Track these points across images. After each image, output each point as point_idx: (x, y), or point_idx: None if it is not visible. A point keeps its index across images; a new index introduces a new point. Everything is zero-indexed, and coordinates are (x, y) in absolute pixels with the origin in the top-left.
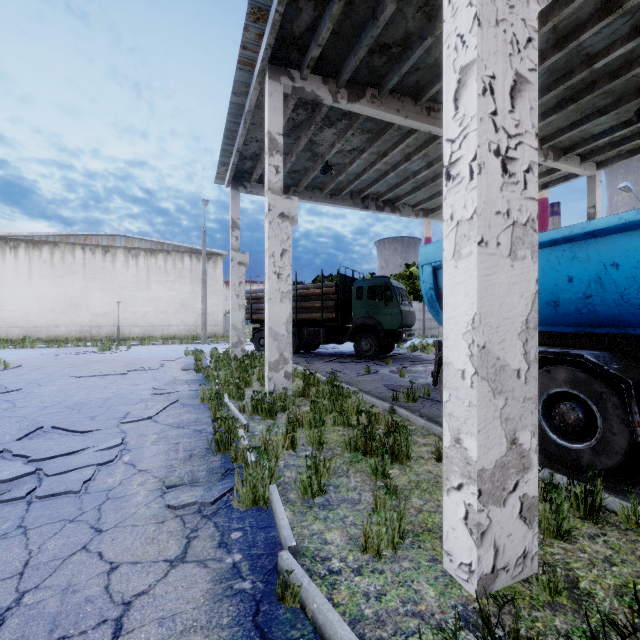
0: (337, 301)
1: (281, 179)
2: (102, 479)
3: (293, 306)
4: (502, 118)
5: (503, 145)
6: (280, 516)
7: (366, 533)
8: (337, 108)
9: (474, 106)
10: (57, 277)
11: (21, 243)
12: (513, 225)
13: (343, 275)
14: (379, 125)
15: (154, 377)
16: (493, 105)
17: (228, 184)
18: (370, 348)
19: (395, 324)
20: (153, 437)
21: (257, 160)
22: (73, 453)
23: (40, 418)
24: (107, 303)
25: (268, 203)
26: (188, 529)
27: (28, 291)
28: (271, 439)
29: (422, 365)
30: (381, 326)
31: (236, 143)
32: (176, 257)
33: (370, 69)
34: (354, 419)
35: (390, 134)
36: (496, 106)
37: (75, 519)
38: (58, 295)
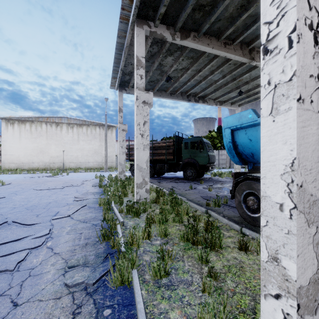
0: (174, 150)
1: (143, 82)
2: (30, 260)
3: (151, 152)
4: None
5: (315, 21)
6: (138, 299)
7: None
8: (174, 44)
9: None
10: (33, 138)
11: (15, 121)
12: None
13: (177, 136)
14: (197, 54)
15: (77, 190)
16: None
17: (117, 88)
18: (191, 175)
19: (205, 162)
20: (68, 229)
21: (132, 75)
22: (19, 239)
23: (9, 215)
24: (58, 151)
25: (136, 95)
26: (75, 305)
27: (19, 145)
28: (135, 234)
29: (220, 184)
30: (197, 163)
31: (120, 65)
32: (92, 128)
33: (193, 20)
34: (185, 218)
35: (203, 59)
36: None
37: (3, 293)
38: (34, 147)
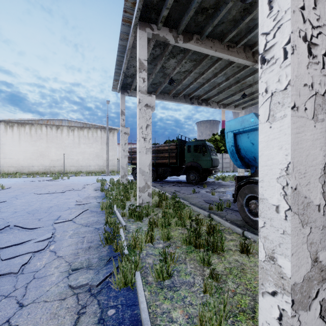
0: (177, 153)
1: (146, 85)
2: (34, 263)
3: (153, 156)
4: (308, 12)
5: (309, 33)
6: (141, 299)
7: (201, 318)
8: (177, 47)
9: (288, 1)
10: (33, 141)
11: (15, 124)
12: (315, 95)
13: (180, 139)
14: (200, 57)
15: (78, 194)
16: (302, 1)
17: (119, 91)
18: (194, 178)
19: (208, 165)
20: (70, 232)
21: (134, 77)
22: (22, 243)
23: (10, 219)
24: (58, 154)
25: (139, 98)
26: (80, 306)
27: (18, 148)
28: (138, 237)
29: (223, 188)
30: (200, 166)
31: (122, 68)
32: (93, 131)
33: (196, 23)
34: (187, 222)
35: (206, 62)
36: (304, 3)
37: (9, 295)
38: (33, 150)
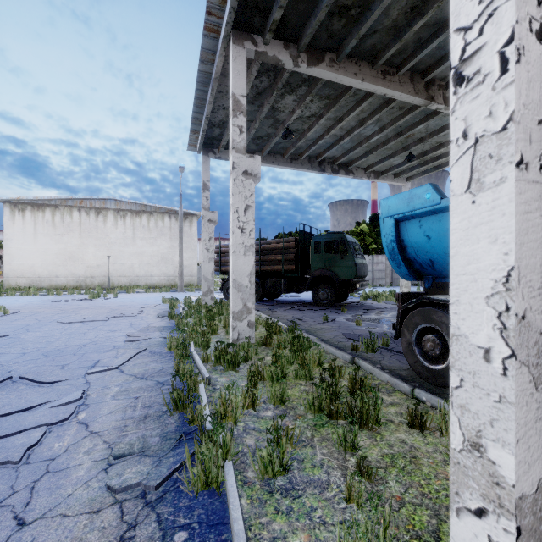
0: (297, 254)
1: (244, 139)
2: (49, 444)
3: (257, 259)
4: None
5: None
6: (234, 515)
7: None
8: (297, 74)
9: None
10: (57, 235)
11: (28, 206)
12: None
13: (302, 231)
14: (336, 91)
15: (131, 323)
16: None
17: (199, 150)
18: (327, 297)
19: (350, 275)
20: (115, 390)
21: (224, 127)
22: (30, 408)
23: (14, 366)
24: (99, 257)
25: (232, 161)
26: (125, 525)
27: (33, 247)
28: (230, 399)
29: (375, 313)
30: (337, 277)
31: (205, 111)
32: (157, 217)
33: (329, 33)
34: (315, 371)
35: (346, 100)
36: None
37: (1, 503)
38: (58, 250)
